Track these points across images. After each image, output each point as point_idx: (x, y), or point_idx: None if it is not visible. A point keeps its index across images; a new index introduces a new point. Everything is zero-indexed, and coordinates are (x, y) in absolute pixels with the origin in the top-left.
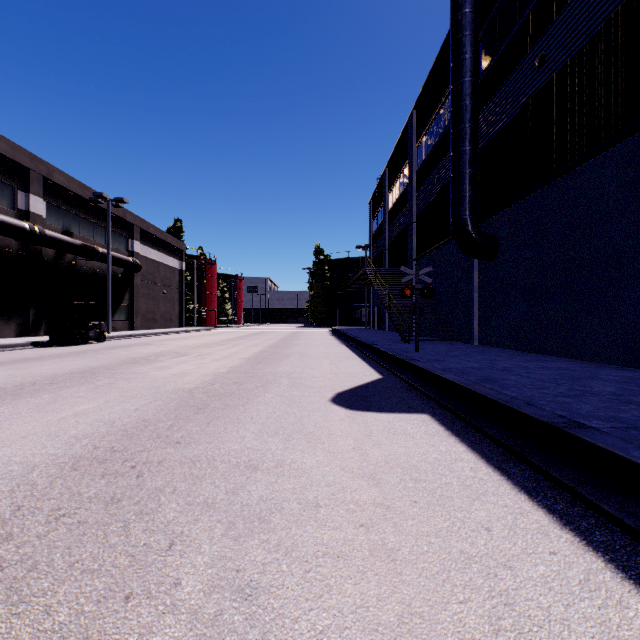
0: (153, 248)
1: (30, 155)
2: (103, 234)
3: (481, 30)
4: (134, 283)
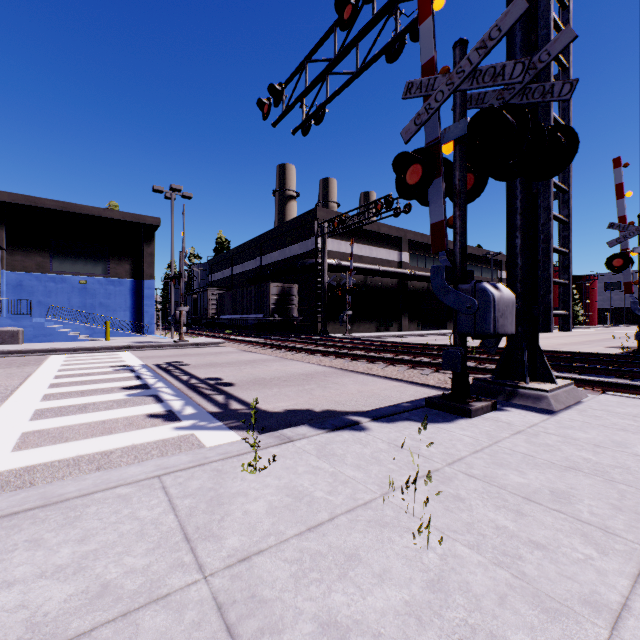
0: None
1: None
2: (485, 272)
3: None
4: None
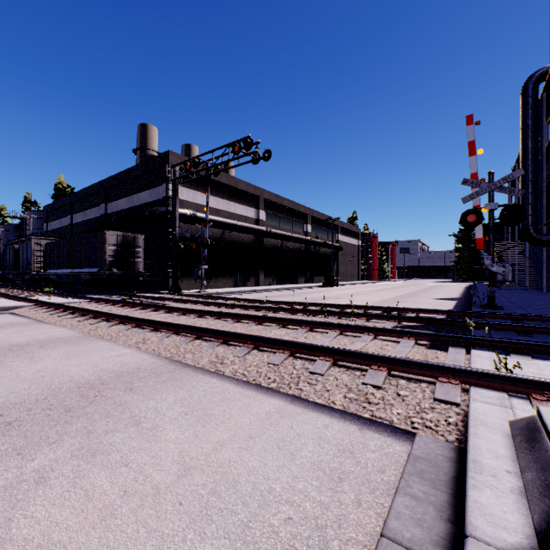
0: (345, 236)
1: (308, 208)
2: (327, 234)
3: (546, 120)
4: (338, 257)
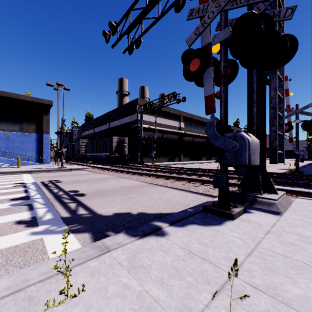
0: None
1: (207, 119)
2: None
3: None
4: None
